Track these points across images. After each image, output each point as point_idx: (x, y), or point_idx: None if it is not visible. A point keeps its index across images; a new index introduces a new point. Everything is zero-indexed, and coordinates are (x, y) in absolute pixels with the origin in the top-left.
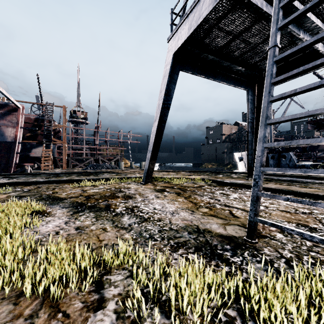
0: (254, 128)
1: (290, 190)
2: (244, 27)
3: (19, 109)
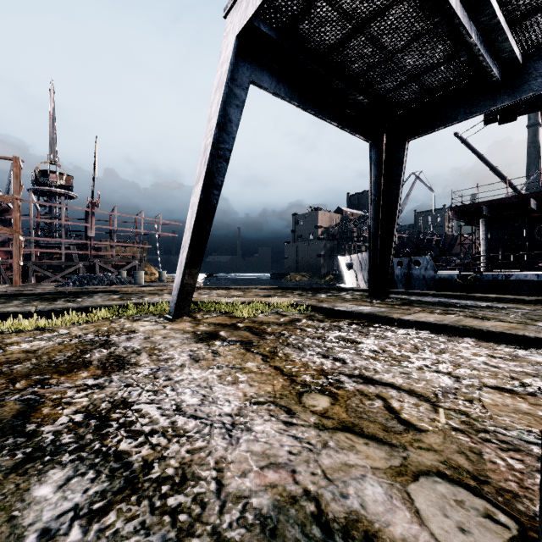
0: (380, 211)
1: (469, 326)
2: (377, 7)
3: None
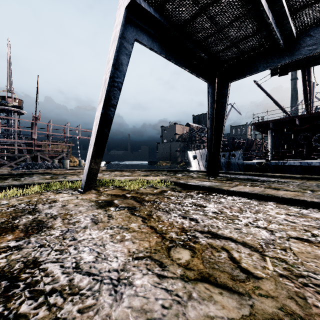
0: (213, 124)
1: (270, 194)
2: None
3: None
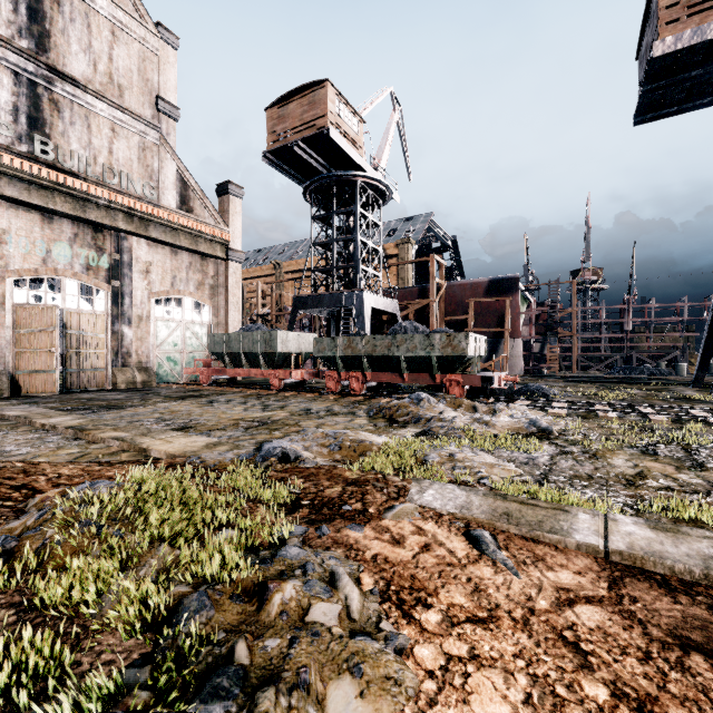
0: None
1: None
2: None
3: (531, 304)
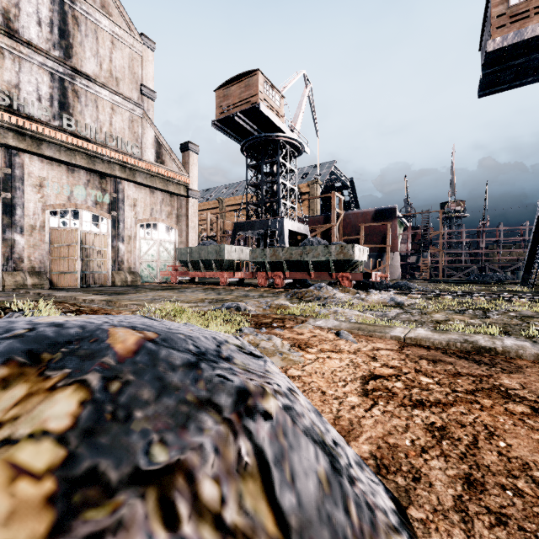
0: None
1: None
2: None
3: (408, 227)
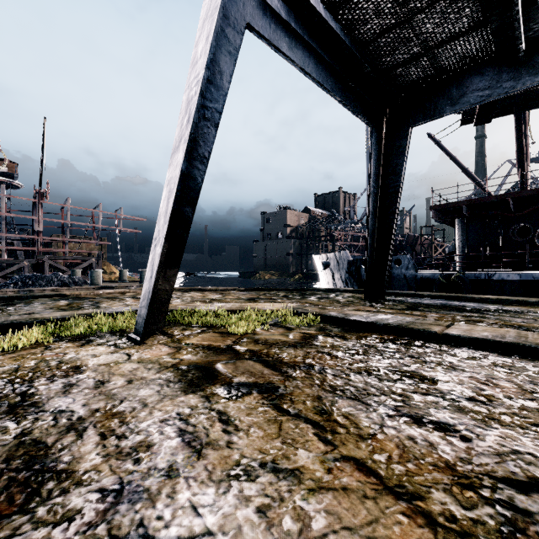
0: (378, 205)
1: None
2: None
3: None
